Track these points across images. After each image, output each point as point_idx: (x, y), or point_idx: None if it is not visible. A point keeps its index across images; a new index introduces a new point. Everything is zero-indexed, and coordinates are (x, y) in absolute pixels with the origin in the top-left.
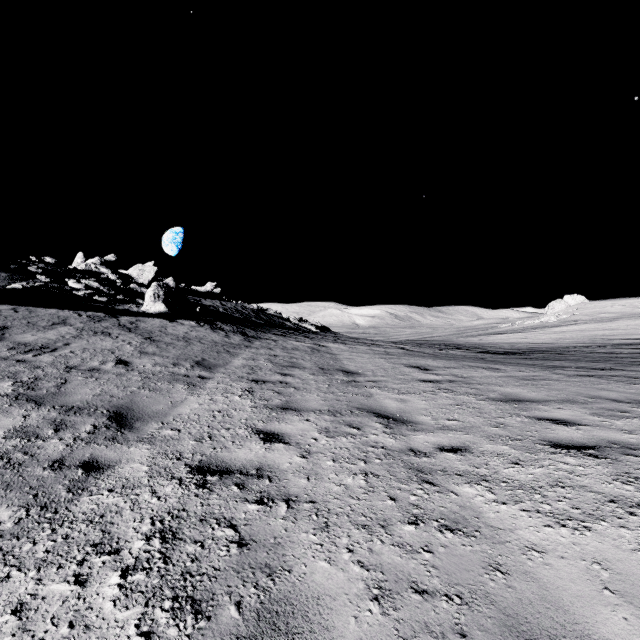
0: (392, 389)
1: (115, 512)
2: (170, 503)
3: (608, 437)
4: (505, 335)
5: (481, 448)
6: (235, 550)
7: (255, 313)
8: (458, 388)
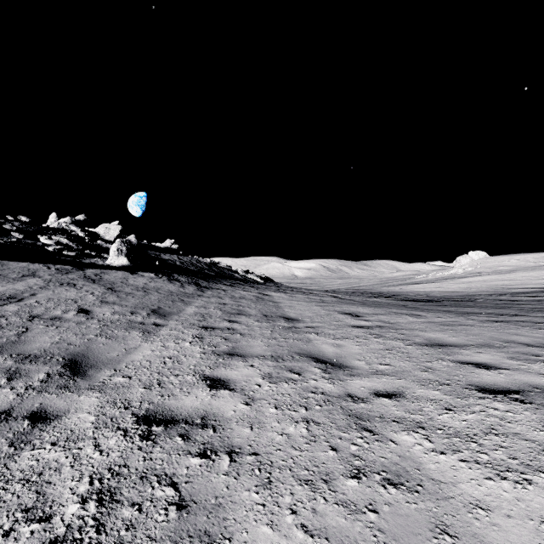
0: (328, 334)
1: (54, 469)
2: (112, 458)
3: (529, 381)
4: (421, 285)
5: (414, 393)
6: (174, 514)
7: (208, 266)
8: (387, 333)
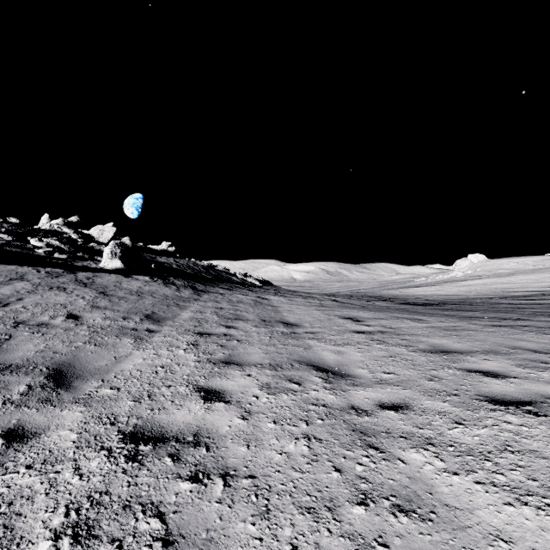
0: (329, 341)
1: (26, 498)
2: (93, 483)
3: (540, 391)
4: (421, 288)
5: (421, 405)
6: None
7: (205, 269)
8: (389, 339)
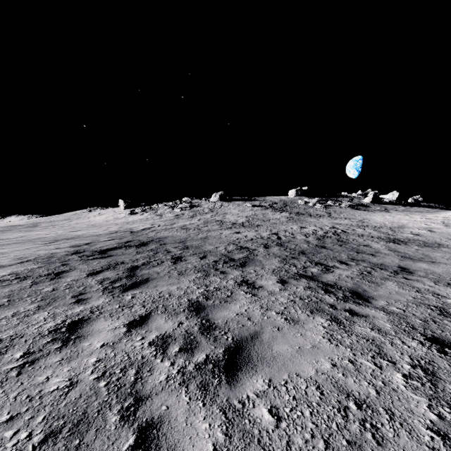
0: None
1: None
2: None
3: None
4: None
5: None
6: None
7: (446, 207)
8: None
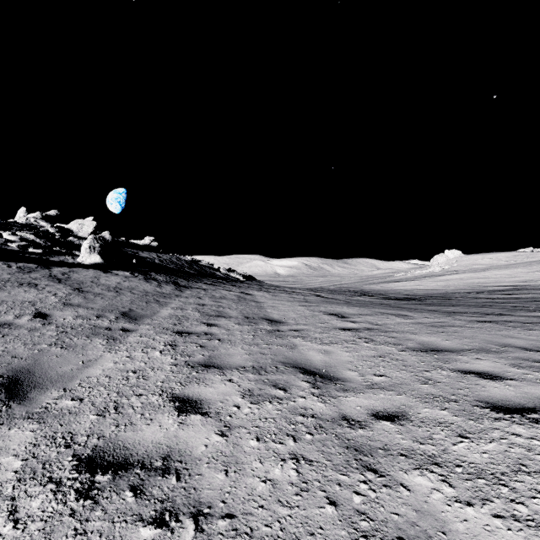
0: (315, 339)
1: None
2: (29, 533)
3: None
4: (401, 283)
5: (419, 414)
6: None
7: (189, 264)
8: (377, 337)
